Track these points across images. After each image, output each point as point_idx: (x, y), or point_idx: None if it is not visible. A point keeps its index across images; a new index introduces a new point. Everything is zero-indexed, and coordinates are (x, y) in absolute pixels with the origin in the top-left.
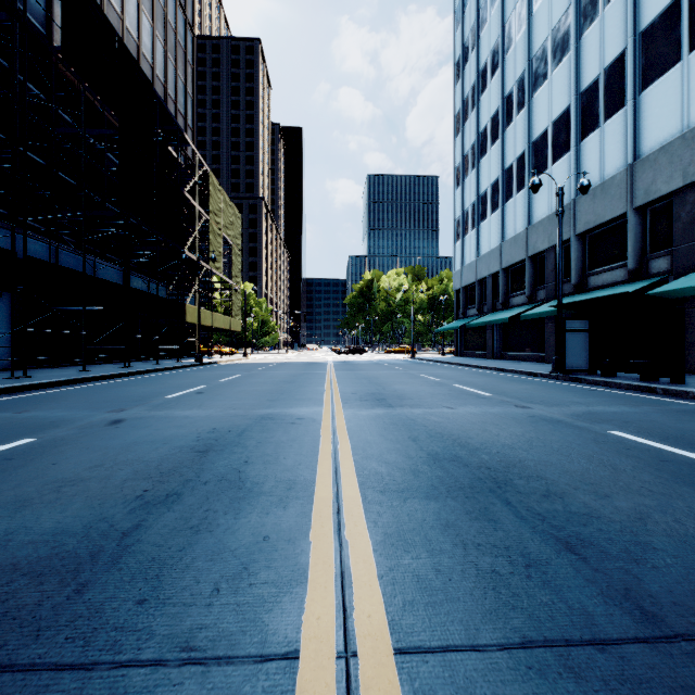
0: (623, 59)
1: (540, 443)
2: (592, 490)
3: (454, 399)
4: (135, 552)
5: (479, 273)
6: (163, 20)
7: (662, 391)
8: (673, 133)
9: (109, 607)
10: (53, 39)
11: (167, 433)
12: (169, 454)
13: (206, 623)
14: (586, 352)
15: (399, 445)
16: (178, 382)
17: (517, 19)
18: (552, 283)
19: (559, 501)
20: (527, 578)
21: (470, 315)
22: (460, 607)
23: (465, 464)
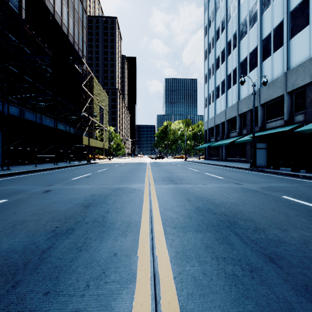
0: (282, 24)
1: (248, 202)
2: (278, 227)
3: (206, 180)
4: (47, 262)
5: (216, 122)
6: (72, 7)
7: (302, 176)
8: (305, 57)
9: (28, 297)
10: (22, 15)
11: (71, 197)
12: (71, 207)
13: (80, 308)
14: (266, 158)
15: (181, 203)
16: (78, 172)
17: (233, 6)
18: (249, 127)
19: (262, 233)
20: (252, 278)
21: (212, 141)
22: (218, 297)
23: (213, 213)
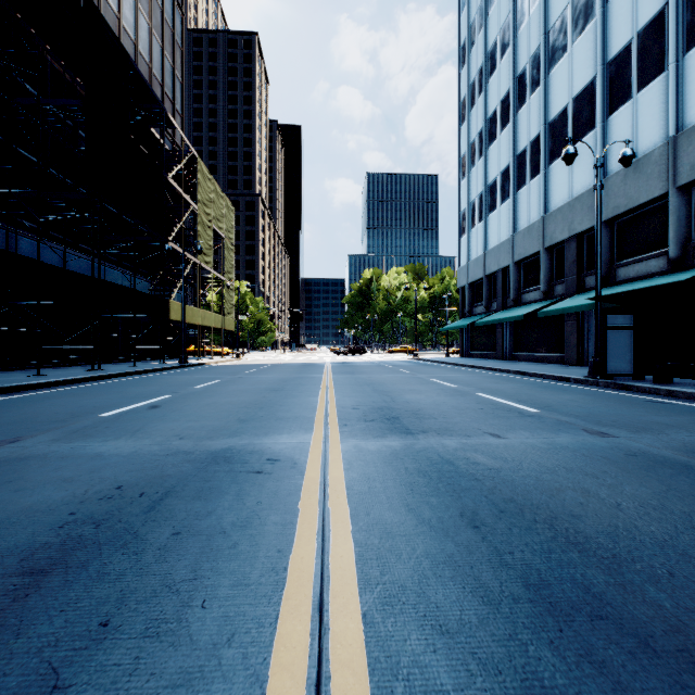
0: (663, 17)
1: None
2: None
3: (491, 417)
4: None
5: (487, 267)
6: None
7: None
8: None
9: None
10: None
11: (24, 502)
12: None
13: None
14: (631, 353)
15: (450, 545)
16: (140, 390)
17: None
18: (573, 277)
19: None
20: None
21: (477, 313)
22: None
23: (638, 637)
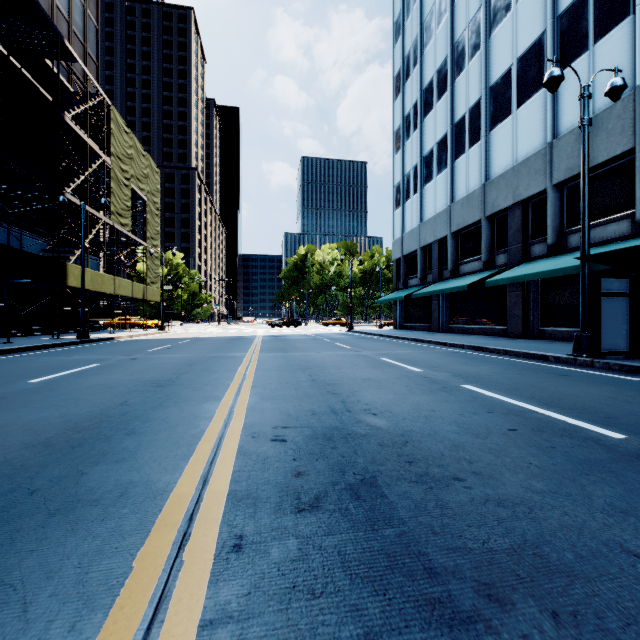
0: None
1: None
2: None
3: (575, 469)
4: None
5: (423, 239)
6: None
7: None
8: None
9: None
10: None
11: None
12: None
13: None
14: (627, 325)
15: None
16: None
17: None
18: (517, 245)
19: None
20: None
21: (412, 285)
22: None
23: None
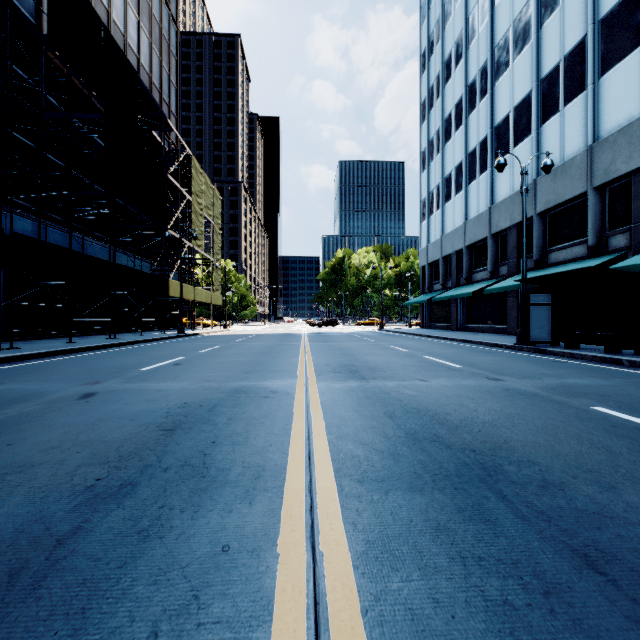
0: (583, 46)
1: (521, 420)
2: (593, 479)
3: (425, 370)
4: (64, 569)
5: (444, 250)
6: (148, 13)
7: (629, 363)
8: (632, 115)
9: None
10: (43, 29)
11: (137, 408)
12: (134, 433)
13: None
14: (550, 324)
15: (375, 422)
16: (158, 354)
17: (480, 11)
18: (513, 260)
19: (561, 494)
20: (550, 614)
21: (435, 290)
22: None
23: (447, 445)
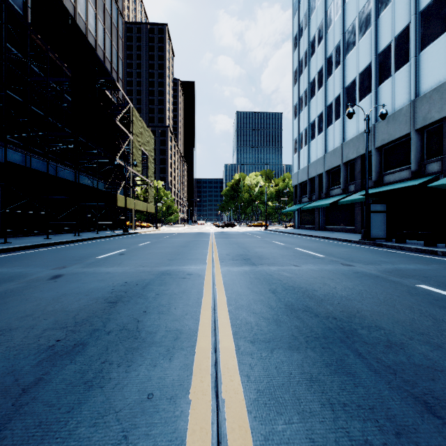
0: (408, 30)
1: (368, 295)
2: (425, 340)
3: (298, 258)
4: (25, 413)
5: (310, 174)
6: (103, 8)
7: (442, 253)
8: (443, 78)
9: None
10: (28, 18)
11: (90, 286)
12: (87, 304)
13: None
14: (385, 226)
15: (262, 297)
16: (109, 246)
17: (335, 6)
18: (359, 180)
19: (402, 352)
20: None
21: (304, 202)
22: None
23: (315, 314)
